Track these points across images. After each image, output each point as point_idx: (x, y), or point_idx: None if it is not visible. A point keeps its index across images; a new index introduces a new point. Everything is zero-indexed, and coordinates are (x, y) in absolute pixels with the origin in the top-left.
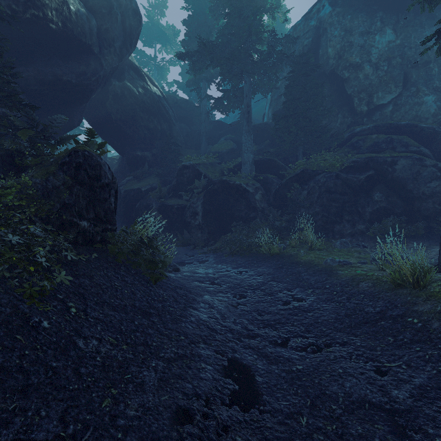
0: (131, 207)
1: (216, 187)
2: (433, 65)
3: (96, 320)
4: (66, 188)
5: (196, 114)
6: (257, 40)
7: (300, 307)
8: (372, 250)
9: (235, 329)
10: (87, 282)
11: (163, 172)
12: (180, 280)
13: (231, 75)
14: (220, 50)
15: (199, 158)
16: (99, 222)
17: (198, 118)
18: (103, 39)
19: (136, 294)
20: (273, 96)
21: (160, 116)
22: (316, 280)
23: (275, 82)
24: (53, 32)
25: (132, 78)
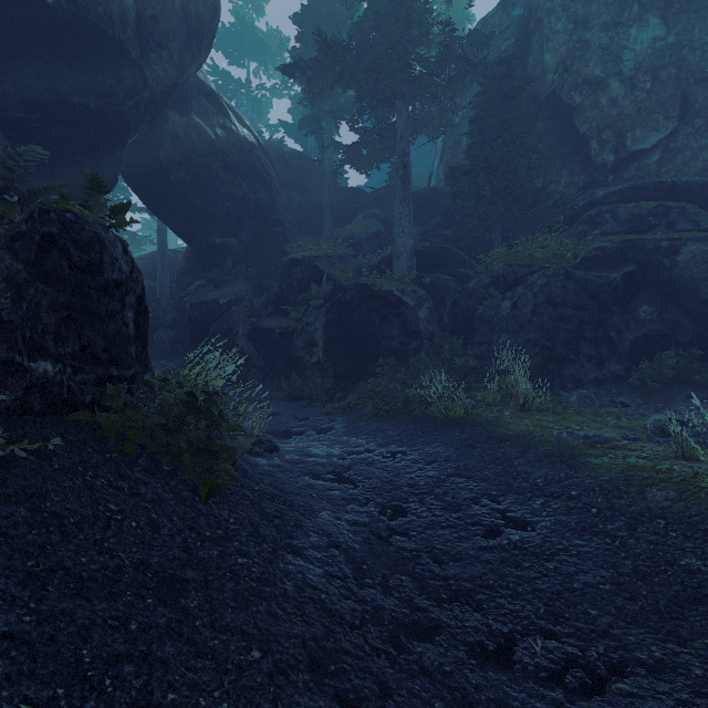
0: (201, 331)
1: (348, 297)
2: None
3: (1, 641)
4: (11, 287)
5: (316, 175)
6: (420, 37)
7: (523, 545)
8: (641, 412)
9: (385, 606)
10: (21, 514)
11: (258, 272)
12: (277, 472)
13: (375, 100)
14: (356, 58)
15: (319, 248)
16: (90, 363)
17: (318, 183)
18: (147, 34)
19: (161, 528)
20: (447, 143)
21: (254, 178)
22: (546, 478)
23: (452, 114)
24: (49, 12)
25: (205, 110)
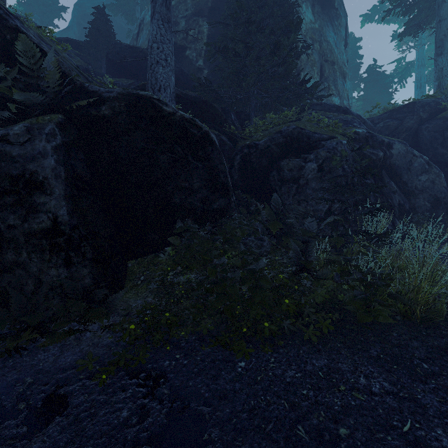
0: None
1: (105, 111)
2: (336, 69)
3: None
4: None
5: None
6: None
7: None
8: None
9: None
10: None
11: None
12: None
13: None
14: None
15: None
16: None
17: None
18: None
19: None
20: None
21: None
22: None
23: None
24: None
25: None
